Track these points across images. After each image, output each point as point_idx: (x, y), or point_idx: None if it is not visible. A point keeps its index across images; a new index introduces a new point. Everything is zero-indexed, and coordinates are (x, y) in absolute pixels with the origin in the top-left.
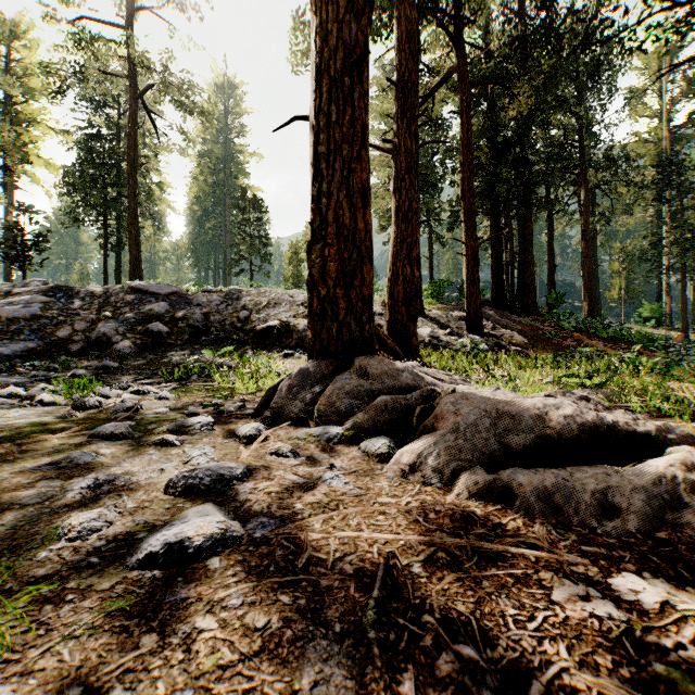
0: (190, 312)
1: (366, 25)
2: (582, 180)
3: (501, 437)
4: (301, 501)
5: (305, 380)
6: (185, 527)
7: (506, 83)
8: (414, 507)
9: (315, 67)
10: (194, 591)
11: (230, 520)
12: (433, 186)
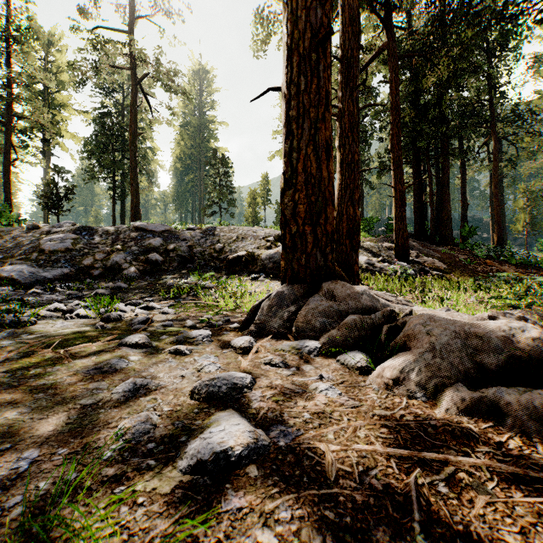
0: (178, 245)
1: (329, 10)
2: (492, 133)
3: (472, 356)
4: (307, 410)
5: (282, 301)
6: (224, 436)
7: (428, 55)
8: (413, 422)
9: (286, 47)
10: (245, 500)
11: (254, 428)
12: (364, 142)
